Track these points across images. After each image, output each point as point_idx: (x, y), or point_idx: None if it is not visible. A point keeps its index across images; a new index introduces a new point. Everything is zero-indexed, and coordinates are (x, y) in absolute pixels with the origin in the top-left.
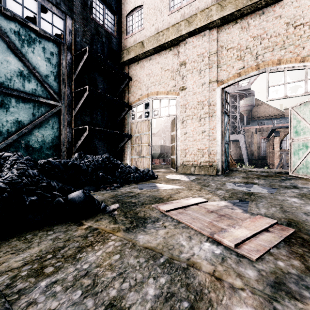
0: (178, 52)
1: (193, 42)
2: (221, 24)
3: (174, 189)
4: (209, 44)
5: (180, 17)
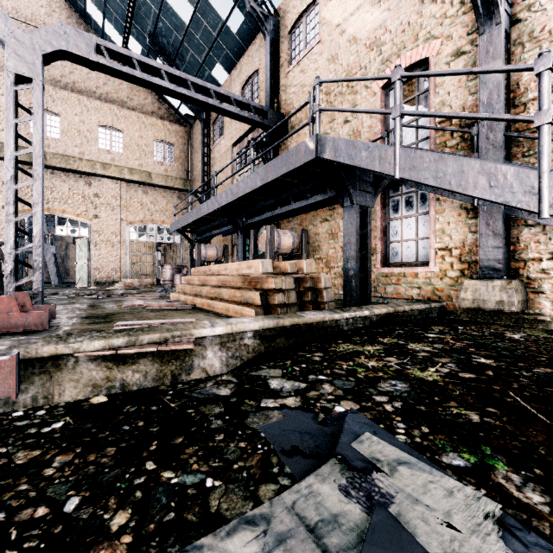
0: None
1: None
2: None
3: None
4: (3, 174)
5: None
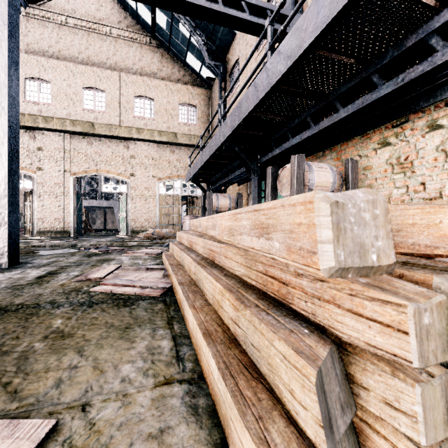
0: (35, 137)
1: (50, 136)
2: (73, 134)
3: (38, 240)
4: (65, 144)
5: (37, 111)
